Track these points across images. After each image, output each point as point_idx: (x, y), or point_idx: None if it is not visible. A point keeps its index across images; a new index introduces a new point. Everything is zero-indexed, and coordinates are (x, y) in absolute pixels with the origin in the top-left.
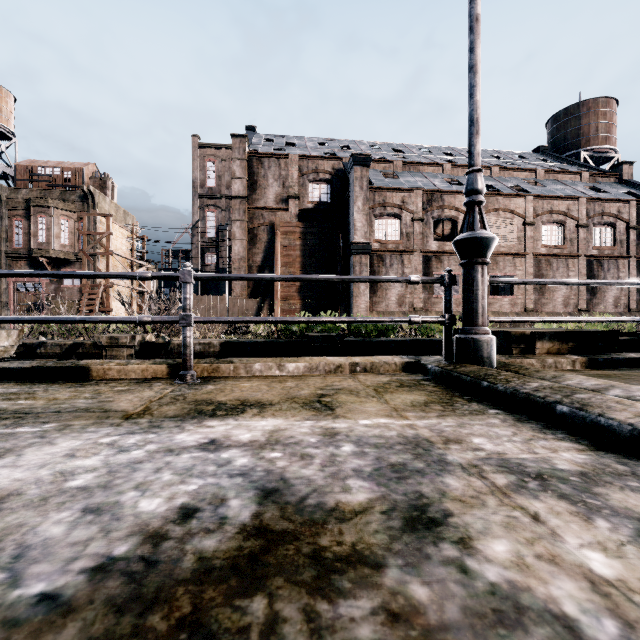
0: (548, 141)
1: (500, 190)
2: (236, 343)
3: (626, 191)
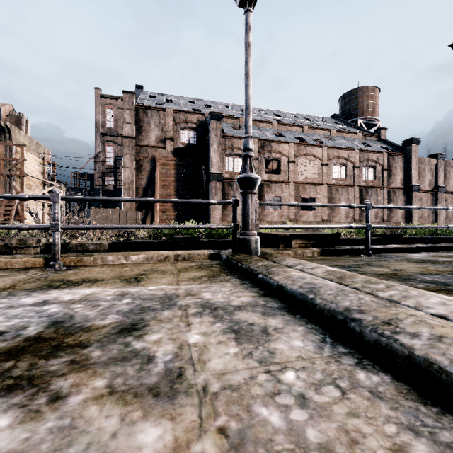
0: (340, 111)
1: (308, 141)
2: (121, 243)
3: (382, 146)
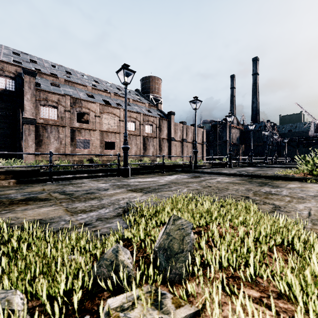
0: (141, 87)
1: (111, 104)
2: None
3: (158, 113)
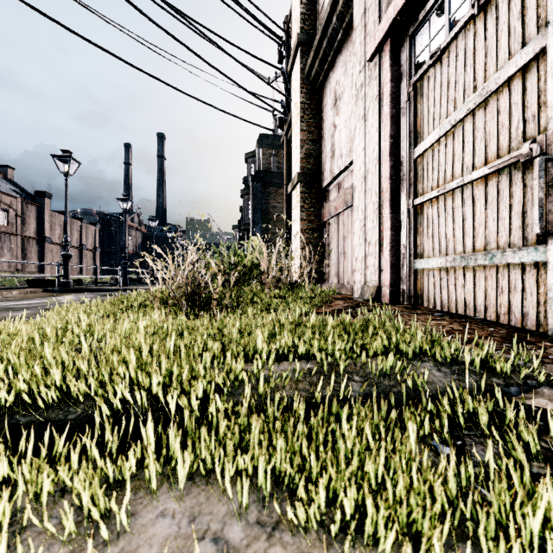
0: None
1: None
2: None
3: (12, 188)
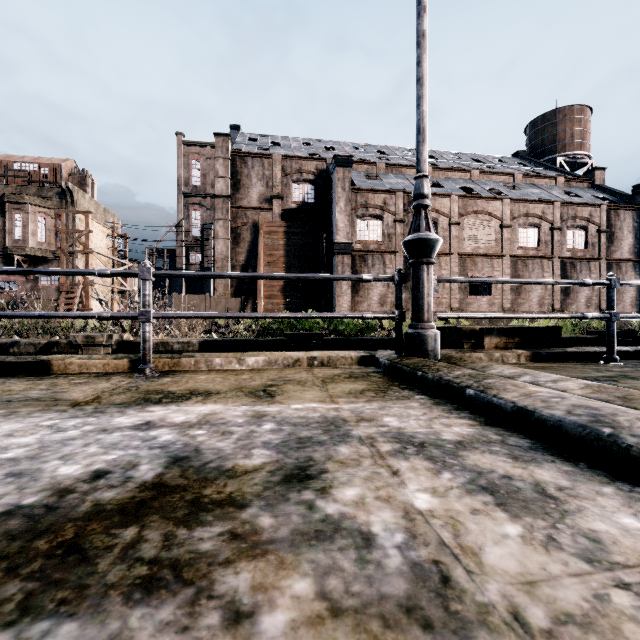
0: (527, 146)
1: (479, 193)
2: (215, 342)
3: (598, 196)
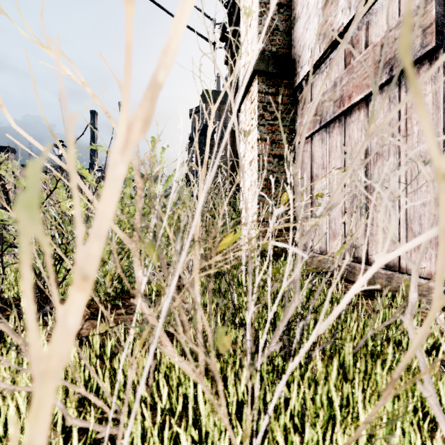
0: None
1: None
2: None
3: None
